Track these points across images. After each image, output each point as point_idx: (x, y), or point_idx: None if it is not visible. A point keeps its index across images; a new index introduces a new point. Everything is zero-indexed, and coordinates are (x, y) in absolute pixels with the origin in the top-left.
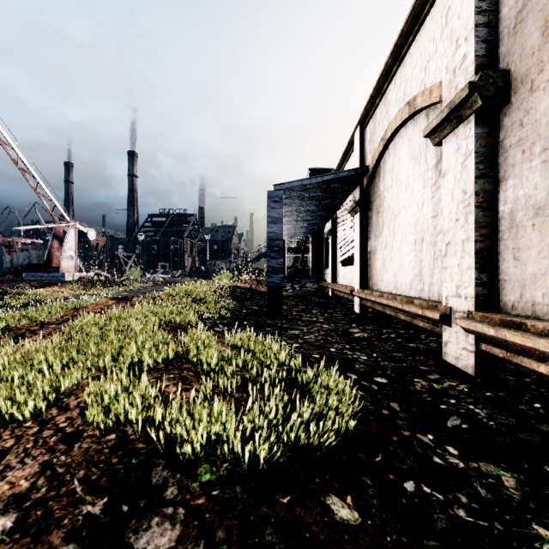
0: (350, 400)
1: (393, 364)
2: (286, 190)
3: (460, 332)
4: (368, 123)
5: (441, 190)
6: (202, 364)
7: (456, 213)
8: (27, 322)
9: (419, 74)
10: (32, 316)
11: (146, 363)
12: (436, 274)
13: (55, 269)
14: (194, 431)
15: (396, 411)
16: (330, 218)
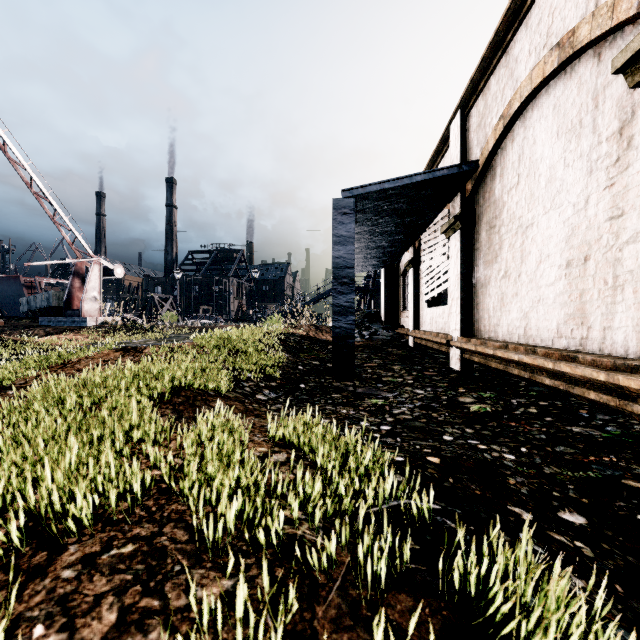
0: None
1: (570, 474)
2: (359, 199)
3: None
4: (474, 104)
5: (633, 169)
6: (211, 501)
7: None
8: None
9: None
10: None
11: (73, 510)
12: (619, 312)
13: (75, 313)
14: None
15: None
16: (411, 245)
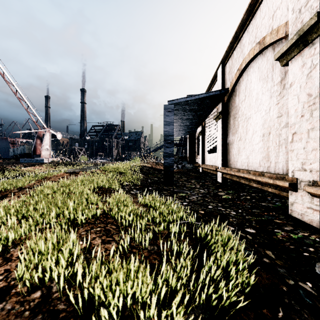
0: (242, 253)
1: (255, 218)
2: (175, 104)
3: (305, 196)
4: (227, 62)
5: (285, 97)
6: (121, 219)
7: (302, 111)
8: (11, 187)
9: (267, 21)
10: (15, 183)
11: (79, 218)
12: (280, 155)
13: (38, 156)
14: (112, 295)
15: (273, 259)
16: (201, 124)
